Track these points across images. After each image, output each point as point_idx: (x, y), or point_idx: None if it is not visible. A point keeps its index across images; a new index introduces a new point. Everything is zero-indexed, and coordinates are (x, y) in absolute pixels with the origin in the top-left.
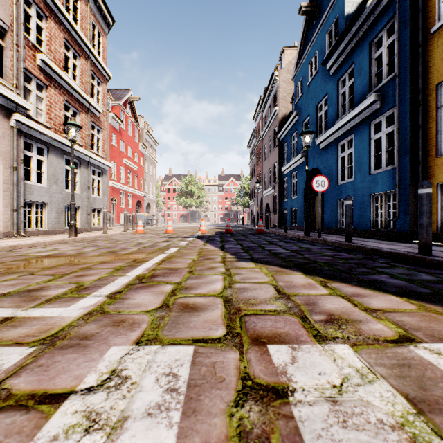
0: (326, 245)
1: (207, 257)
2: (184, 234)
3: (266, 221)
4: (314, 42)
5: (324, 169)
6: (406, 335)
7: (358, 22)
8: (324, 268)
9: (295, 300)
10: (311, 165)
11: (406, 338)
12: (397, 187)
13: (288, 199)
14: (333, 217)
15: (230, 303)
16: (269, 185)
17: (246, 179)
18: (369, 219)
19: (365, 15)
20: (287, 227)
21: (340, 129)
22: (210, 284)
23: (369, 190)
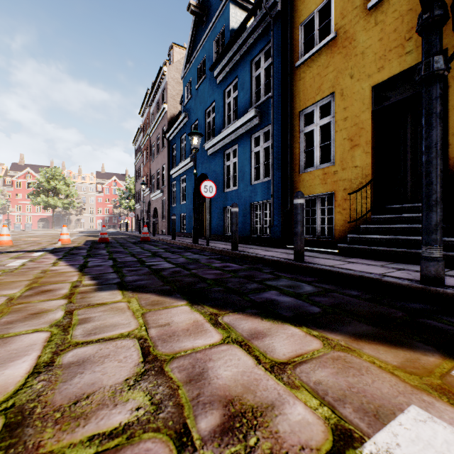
0: (214, 254)
1: (43, 289)
2: (31, 247)
3: (153, 227)
4: (203, 46)
5: (212, 175)
6: (339, 424)
7: (242, 38)
8: (213, 289)
9: (172, 374)
10: (199, 171)
11: (342, 433)
12: (272, 197)
13: (178, 204)
14: (220, 224)
15: (16, 435)
16: (157, 188)
17: (132, 180)
18: (250, 226)
19: (247, 33)
20: (176, 233)
21: (226, 138)
22: (3, 367)
23: (251, 199)
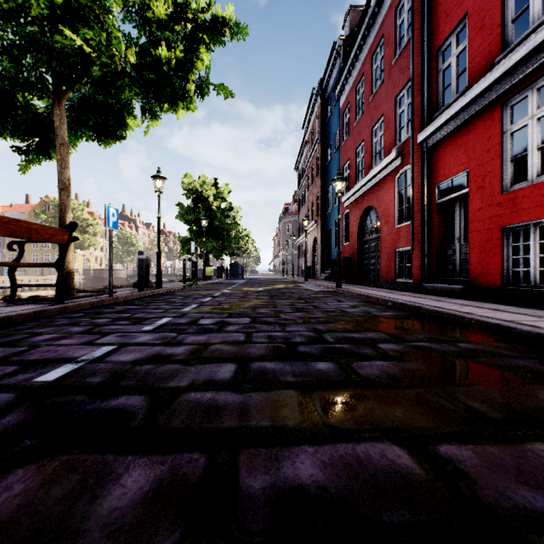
0: None
1: None
2: None
3: None
4: None
5: None
6: None
7: None
8: None
9: None
10: None
11: None
12: None
13: None
14: None
15: None
16: None
17: None
18: None
19: None
20: None
21: None
22: None
23: None
